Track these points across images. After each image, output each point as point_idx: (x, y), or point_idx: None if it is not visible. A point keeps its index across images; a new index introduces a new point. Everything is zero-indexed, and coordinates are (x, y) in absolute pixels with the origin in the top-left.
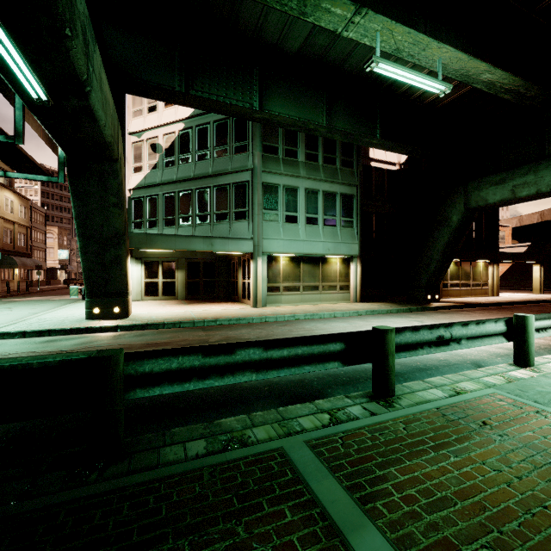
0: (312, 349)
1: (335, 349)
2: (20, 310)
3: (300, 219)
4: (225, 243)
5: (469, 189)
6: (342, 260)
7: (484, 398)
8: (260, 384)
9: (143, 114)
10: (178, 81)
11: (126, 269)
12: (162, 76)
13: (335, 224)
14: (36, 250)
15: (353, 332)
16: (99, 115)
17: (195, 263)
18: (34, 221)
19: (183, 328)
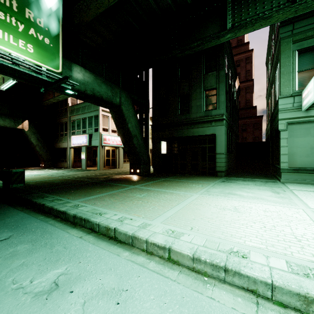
0: None
1: None
2: None
3: None
4: None
5: None
6: None
7: None
8: None
9: None
10: None
11: None
12: None
13: None
14: None
15: None
16: None
17: None
18: None
19: None
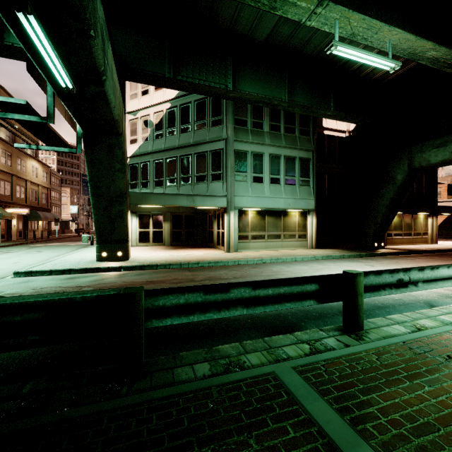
0: (292, 289)
1: (311, 290)
2: (45, 253)
3: (265, 179)
4: (204, 199)
5: (413, 152)
6: (300, 213)
7: (444, 334)
8: (243, 317)
9: (138, 96)
10: (168, 69)
11: (127, 221)
12: (155, 65)
13: (294, 183)
14: (54, 206)
15: (326, 275)
16: (110, 99)
17: (178, 216)
18: (52, 184)
19: (173, 269)
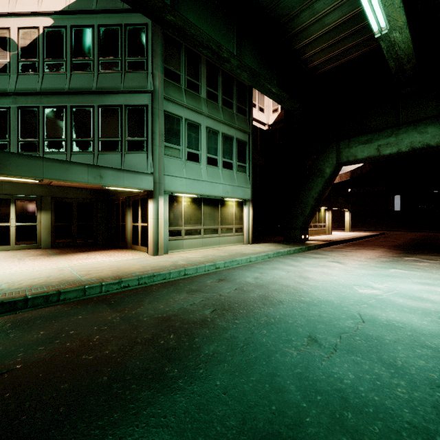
0: None
1: None
2: None
3: (201, 158)
4: (118, 176)
5: (341, 146)
6: (237, 203)
7: None
8: None
9: None
10: None
11: None
12: None
13: (232, 167)
14: None
15: None
16: None
17: (65, 204)
18: None
19: (68, 304)
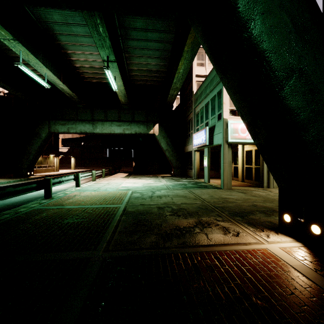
0: (28, 186)
1: (34, 186)
2: None
3: None
4: None
5: (51, 123)
6: None
7: (73, 193)
8: None
9: None
10: None
11: None
12: None
13: None
14: None
15: (39, 180)
16: None
17: None
18: None
19: None
